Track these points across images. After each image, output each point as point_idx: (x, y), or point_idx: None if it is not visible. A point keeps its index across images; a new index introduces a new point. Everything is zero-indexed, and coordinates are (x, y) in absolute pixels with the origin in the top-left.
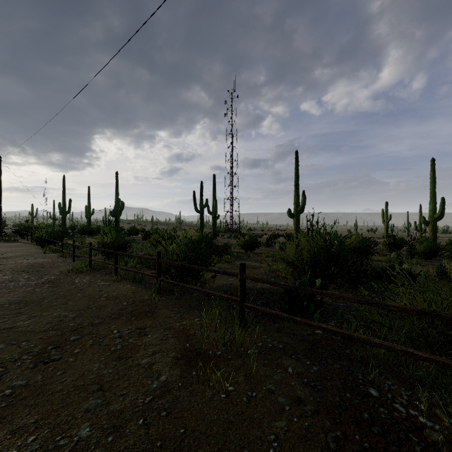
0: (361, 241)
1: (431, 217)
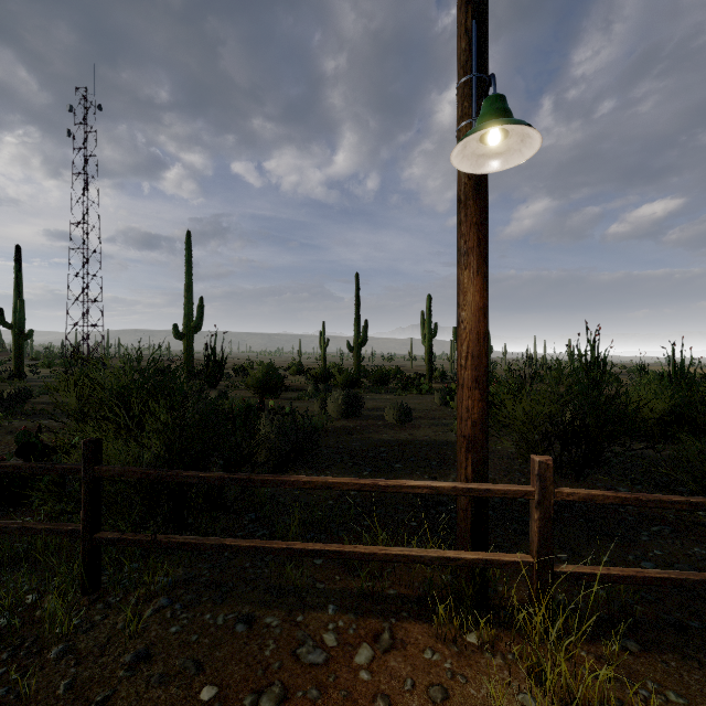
0: (269, 373)
1: (356, 343)
